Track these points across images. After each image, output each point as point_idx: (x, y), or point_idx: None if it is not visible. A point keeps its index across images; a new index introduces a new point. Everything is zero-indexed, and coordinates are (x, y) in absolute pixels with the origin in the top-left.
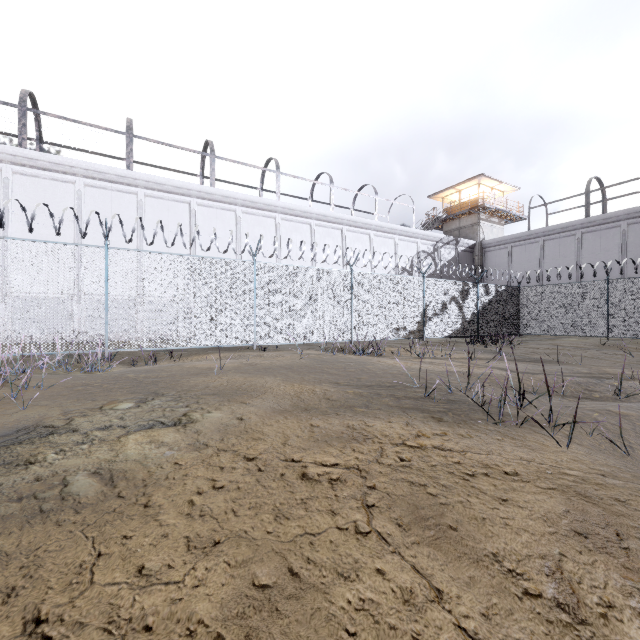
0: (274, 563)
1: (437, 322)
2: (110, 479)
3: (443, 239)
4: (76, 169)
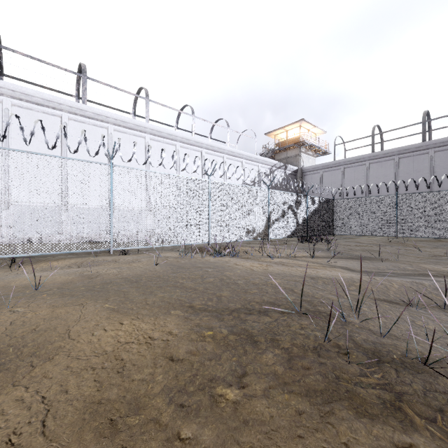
0: None
1: (278, 226)
2: None
3: (276, 164)
4: None
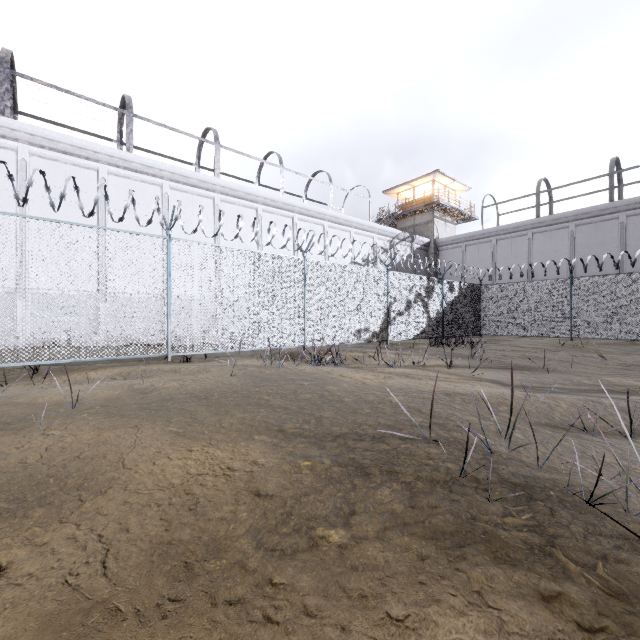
0: None
1: (402, 322)
2: None
3: (399, 235)
4: None
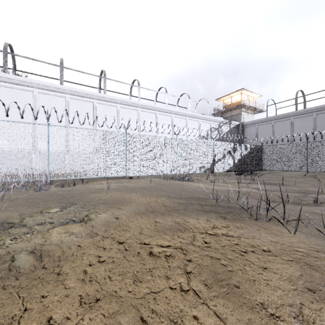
0: (131, 314)
1: (220, 164)
2: (40, 256)
3: (223, 121)
4: (33, 84)
